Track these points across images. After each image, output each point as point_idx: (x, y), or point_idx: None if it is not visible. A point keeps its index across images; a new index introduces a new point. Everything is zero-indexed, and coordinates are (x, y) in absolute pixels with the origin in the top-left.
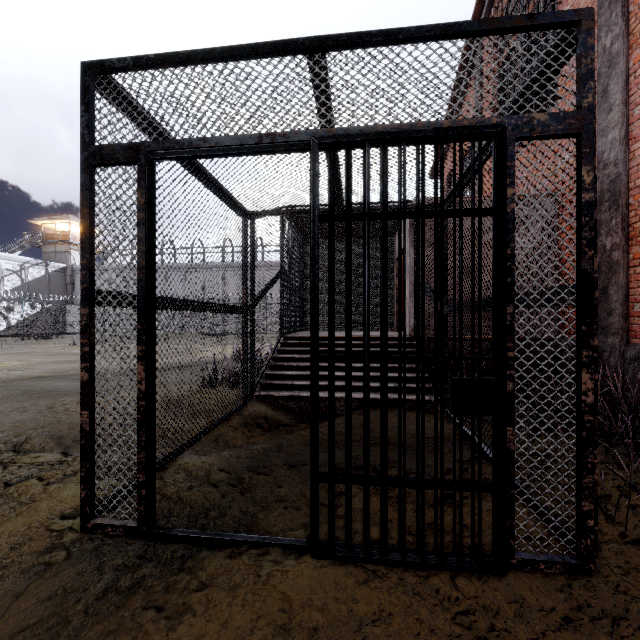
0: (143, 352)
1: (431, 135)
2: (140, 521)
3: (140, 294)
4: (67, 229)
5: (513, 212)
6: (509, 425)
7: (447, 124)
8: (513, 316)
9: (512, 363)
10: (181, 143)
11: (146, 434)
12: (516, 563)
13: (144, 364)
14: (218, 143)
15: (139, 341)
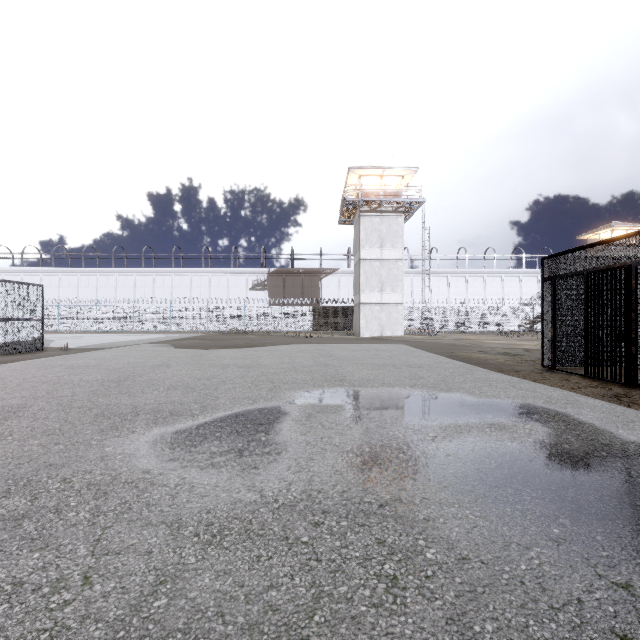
0: (552, 326)
1: (611, 269)
2: (551, 366)
3: (551, 312)
4: (610, 236)
5: (634, 287)
6: (633, 347)
7: (617, 265)
8: (634, 316)
9: (634, 329)
10: (559, 275)
11: (552, 345)
12: (635, 385)
13: (552, 329)
14: (566, 275)
15: (551, 323)
